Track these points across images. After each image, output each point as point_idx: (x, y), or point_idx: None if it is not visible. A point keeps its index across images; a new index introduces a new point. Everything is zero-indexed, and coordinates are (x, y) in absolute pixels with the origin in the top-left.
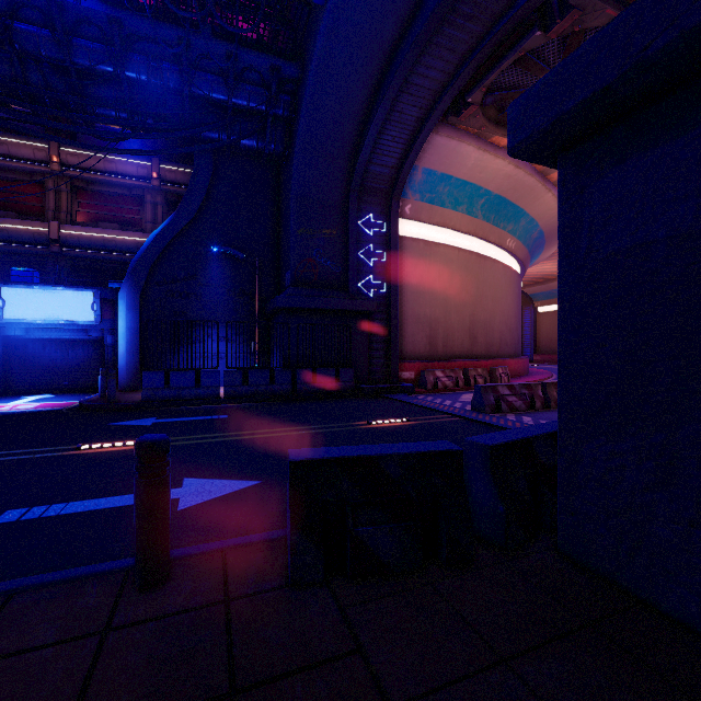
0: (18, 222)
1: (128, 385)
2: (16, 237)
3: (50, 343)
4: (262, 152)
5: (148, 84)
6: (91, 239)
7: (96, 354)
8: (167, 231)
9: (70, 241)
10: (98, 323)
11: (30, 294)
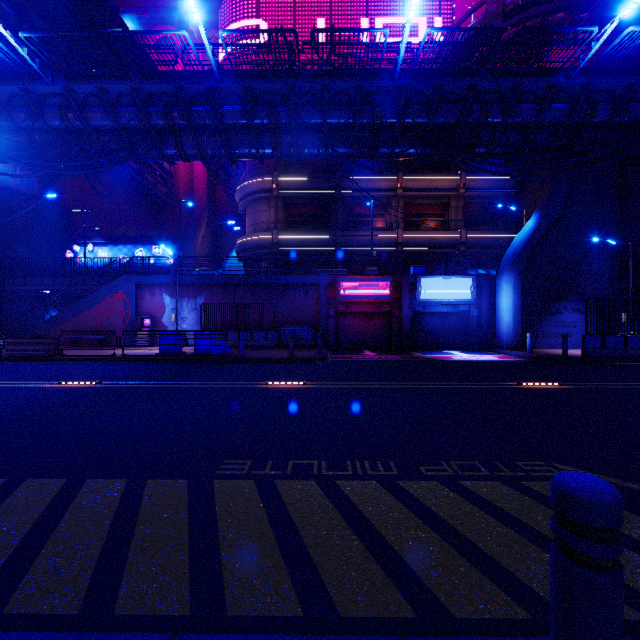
0: (379, 233)
1: (514, 345)
2: (378, 243)
3: (434, 315)
4: (638, 155)
5: (578, 123)
6: (421, 239)
7: (461, 323)
8: (539, 229)
9: (408, 242)
10: (472, 300)
11: (435, 282)
